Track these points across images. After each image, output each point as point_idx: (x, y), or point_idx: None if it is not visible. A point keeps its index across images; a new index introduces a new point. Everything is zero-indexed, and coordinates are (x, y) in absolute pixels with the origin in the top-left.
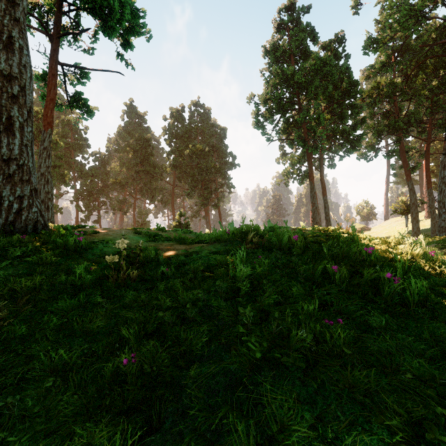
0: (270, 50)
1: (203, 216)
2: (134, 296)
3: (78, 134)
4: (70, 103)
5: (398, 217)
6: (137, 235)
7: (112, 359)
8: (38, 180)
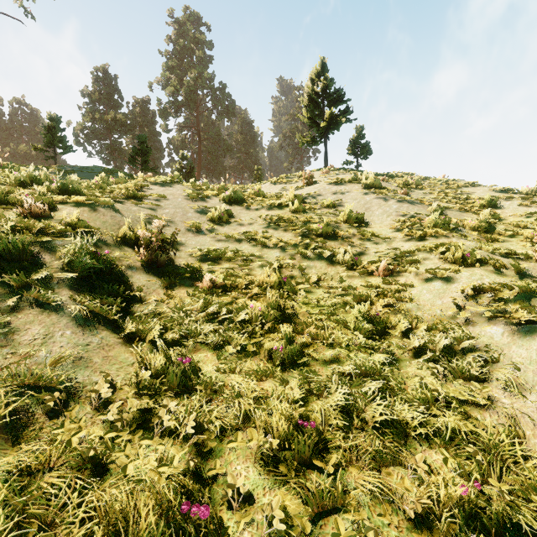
0: (86, 95)
1: None
2: None
3: None
4: None
5: None
6: None
7: None
8: None
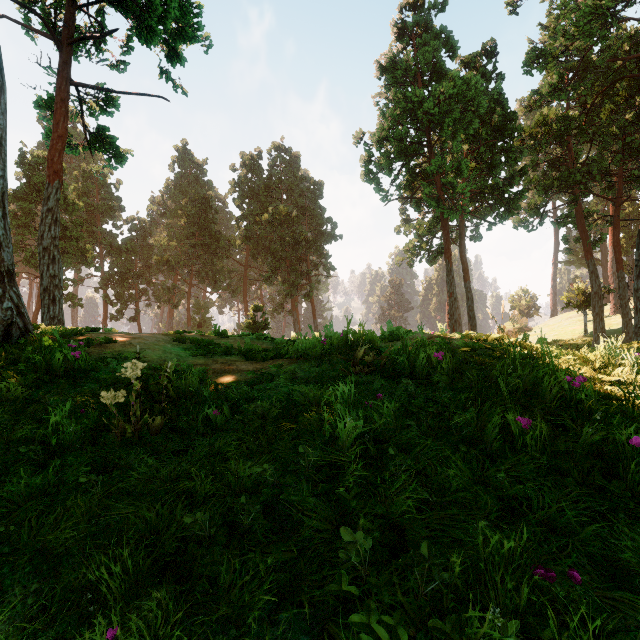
0: (386, 66)
1: (290, 310)
2: (151, 467)
3: (106, 191)
4: (90, 143)
5: (571, 312)
6: (180, 344)
7: (78, 625)
8: (39, 257)
